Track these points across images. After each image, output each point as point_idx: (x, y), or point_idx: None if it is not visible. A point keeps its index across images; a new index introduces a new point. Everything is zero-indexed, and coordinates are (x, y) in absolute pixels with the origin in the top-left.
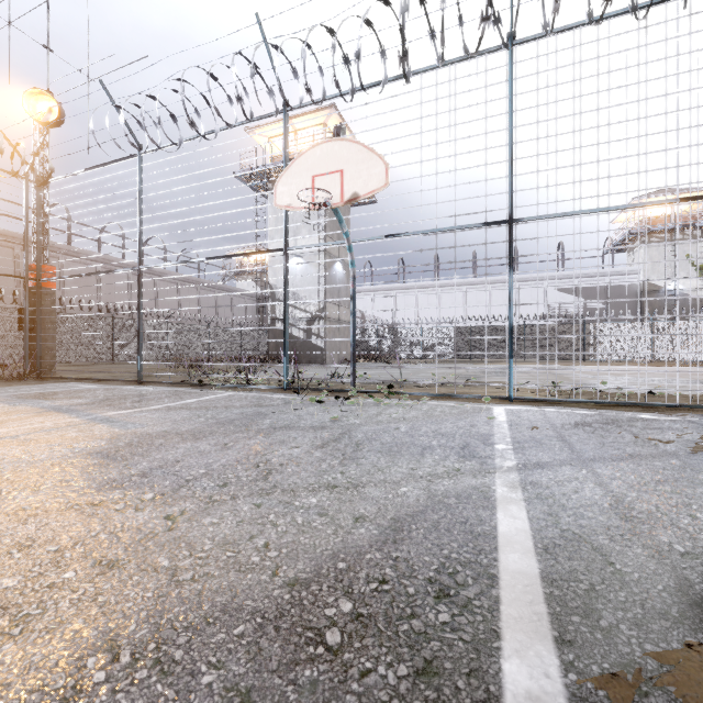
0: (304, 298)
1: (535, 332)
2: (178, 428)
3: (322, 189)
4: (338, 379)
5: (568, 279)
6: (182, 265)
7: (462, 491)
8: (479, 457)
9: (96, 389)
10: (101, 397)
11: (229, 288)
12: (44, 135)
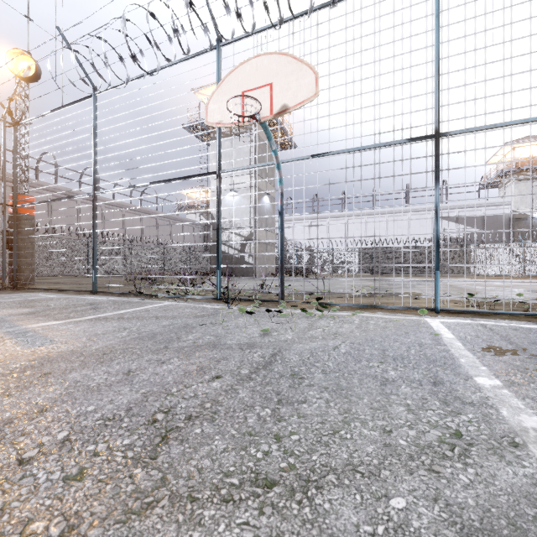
0: (239, 224)
1: (425, 252)
2: (89, 346)
3: (251, 96)
4: (267, 290)
5: (451, 209)
6: (145, 200)
7: (518, 514)
8: (470, 403)
9: (50, 298)
10: (47, 306)
11: (180, 218)
12: (17, 83)
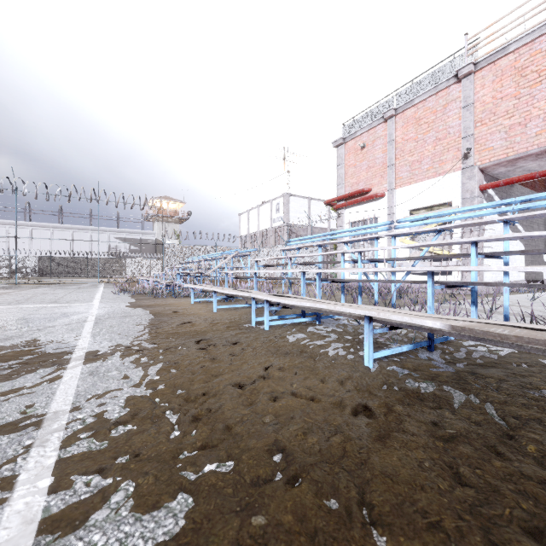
0: None
1: (94, 261)
2: None
3: None
4: None
5: (121, 233)
6: None
7: None
8: None
9: None
10: None
11: None
12: None
